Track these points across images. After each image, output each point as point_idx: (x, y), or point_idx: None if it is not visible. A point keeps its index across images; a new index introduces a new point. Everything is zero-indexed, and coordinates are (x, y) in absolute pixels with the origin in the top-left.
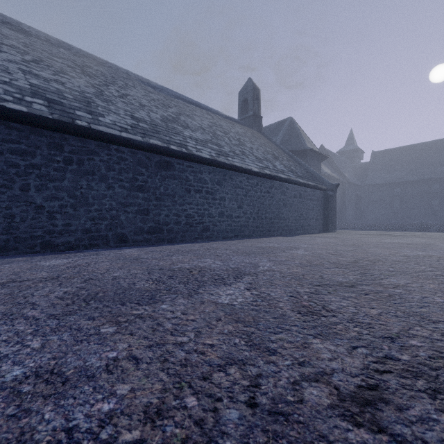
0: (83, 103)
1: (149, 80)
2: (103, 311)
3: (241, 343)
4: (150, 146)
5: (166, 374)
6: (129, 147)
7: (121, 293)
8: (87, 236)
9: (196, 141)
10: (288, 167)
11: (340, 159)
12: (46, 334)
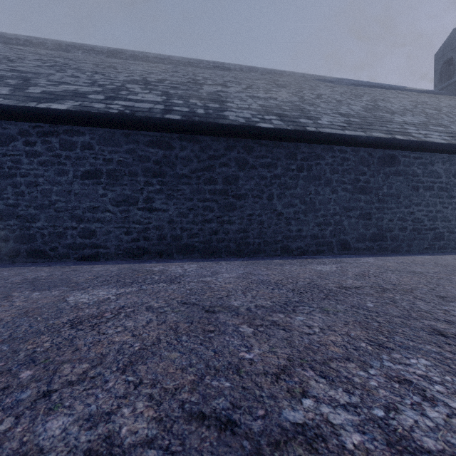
0: (298, 111)
1: (324, 76)
2: None
3: None
4: (375, 140)
5: None
6: (351, 145)
7: None
8: (314, 242)
9: (414, 125)
10: None
11: None
12: None
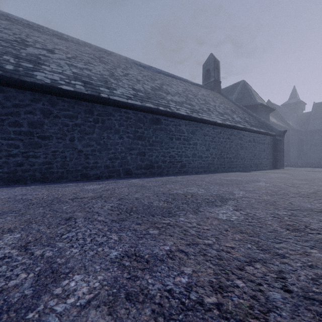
0: (103, 82)
1: (140, 62)
2: (142, 219)
3: (253, 247)
4: (146, 108)
5: (211, 263)
6: (132, 109)
7: (147, 209)
8: (107, 170)
9: (175, 102)
10: (243, 119)
11: (284, 110)
12: (117, 232)
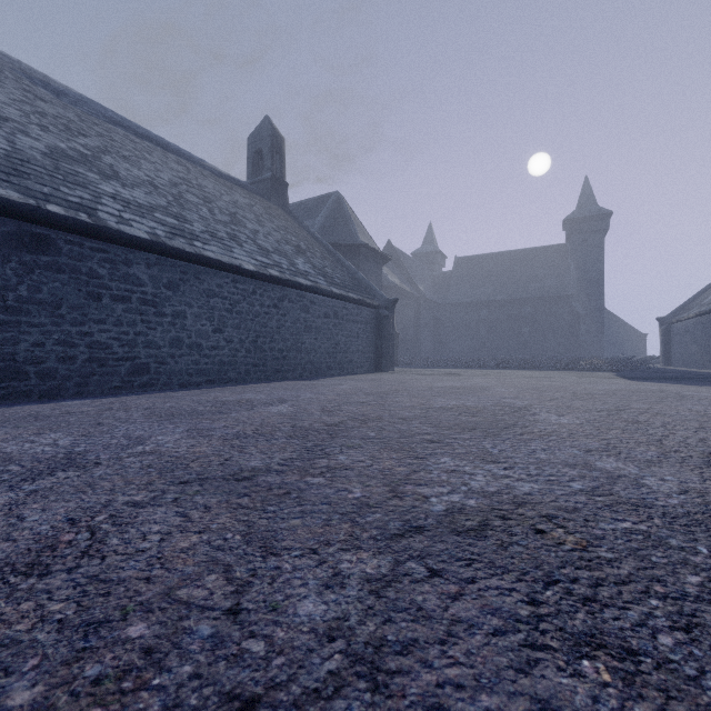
0: None
1: (49, 78)
2: None
3: None
4: None
5: None
6: None
7: None
8: None
9: (127, 204)
10: (319, 268)
11: (415, 264)
12: None
